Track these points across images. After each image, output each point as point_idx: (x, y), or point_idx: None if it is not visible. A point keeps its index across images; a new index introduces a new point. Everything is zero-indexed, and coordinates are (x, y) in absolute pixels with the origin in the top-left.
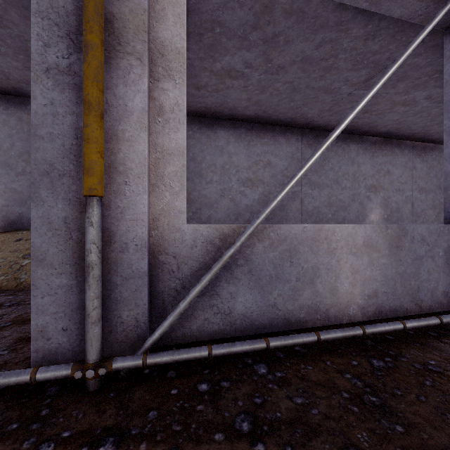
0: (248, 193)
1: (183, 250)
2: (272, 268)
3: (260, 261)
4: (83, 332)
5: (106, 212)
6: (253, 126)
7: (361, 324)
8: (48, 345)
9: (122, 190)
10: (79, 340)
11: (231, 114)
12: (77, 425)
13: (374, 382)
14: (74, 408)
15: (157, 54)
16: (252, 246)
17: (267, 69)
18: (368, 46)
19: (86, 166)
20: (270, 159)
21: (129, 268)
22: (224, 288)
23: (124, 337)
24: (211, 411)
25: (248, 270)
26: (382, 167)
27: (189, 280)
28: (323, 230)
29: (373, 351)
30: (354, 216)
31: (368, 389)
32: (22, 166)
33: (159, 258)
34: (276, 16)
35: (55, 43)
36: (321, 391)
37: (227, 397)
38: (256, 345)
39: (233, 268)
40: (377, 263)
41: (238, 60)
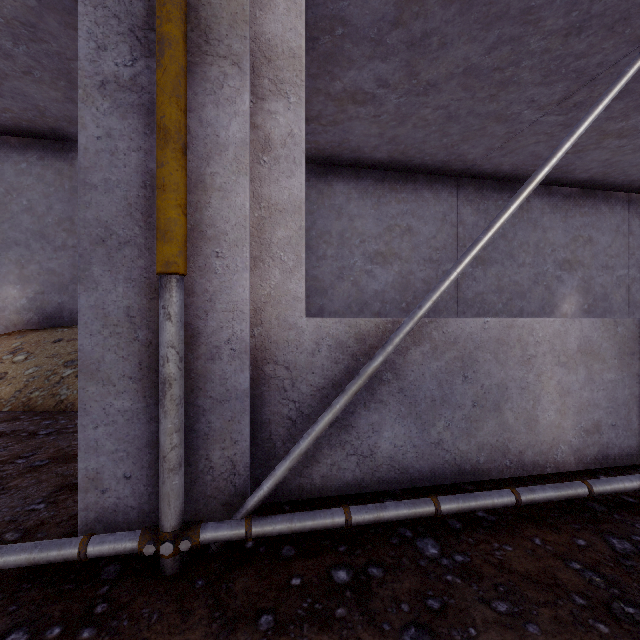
0: (378, 272)
1: (299, 358)
2: (435, 386)
3: (417, 374)
4: (154, 481)
5: (188, 299)
6: (385, 175)
7: (576, 476)
8: (104, 500)
9: (212, 265)
10: (149, 494)
11: (354, 159)
12: (151, 633)
13: (623, 579)
14: (145, 603)
15: (261, 59)
16: (404, 352)
17: (410, 88)
18: (570, 46)
19: (161, 227)
20: (410, 223)
21: (221, 384)
22: (362, 416)
23: (214, 489)
24: (360, 620)
25: (398, 388)
26: (580, 233)
27: (309, 404)
28: (515, 327)
29: (607, 522)
30: (537, 306)
31: (617, 592)
32: (62, 238)
33: (265, 369)
34: (429, 5)
35: (114, 43)
36: (537, 592)
37: (382, 595)
38: (419, 509)
39: (375, 385)
40: (600, 379)
41: (367, 75)
